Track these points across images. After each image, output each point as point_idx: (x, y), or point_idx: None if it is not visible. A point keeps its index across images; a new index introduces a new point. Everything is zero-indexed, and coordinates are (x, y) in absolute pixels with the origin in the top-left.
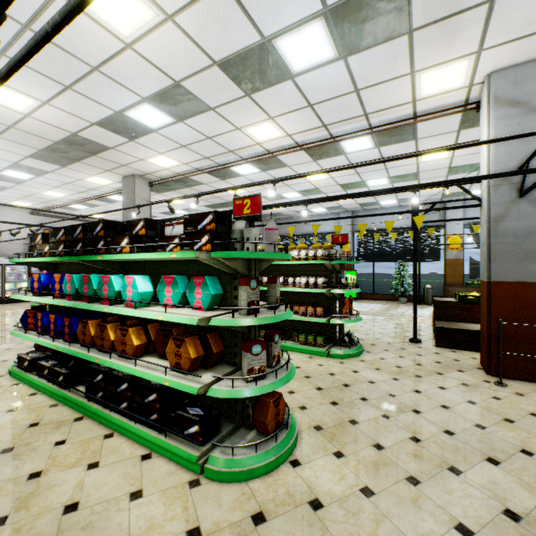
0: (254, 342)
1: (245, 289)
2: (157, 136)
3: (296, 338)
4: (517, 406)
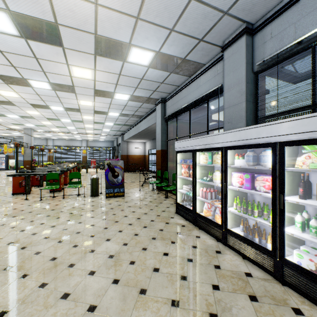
0: None
1: None
2: None
3: None
4: None
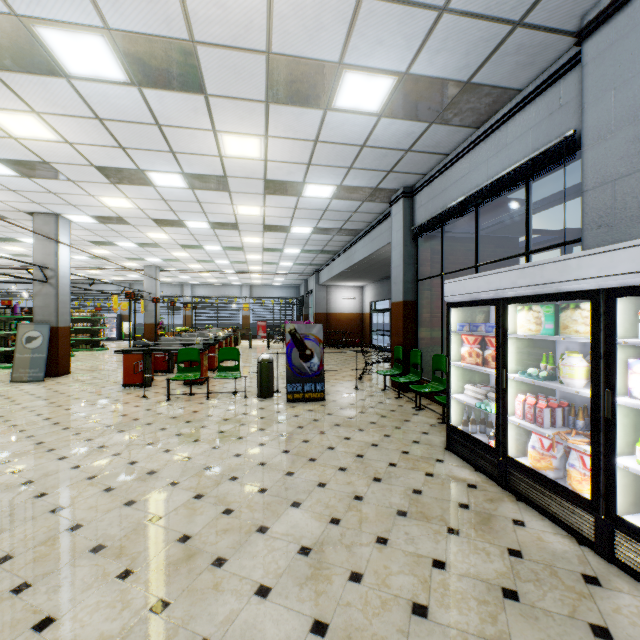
0: None
1: None
2: None
3: (79, 347)
4: None
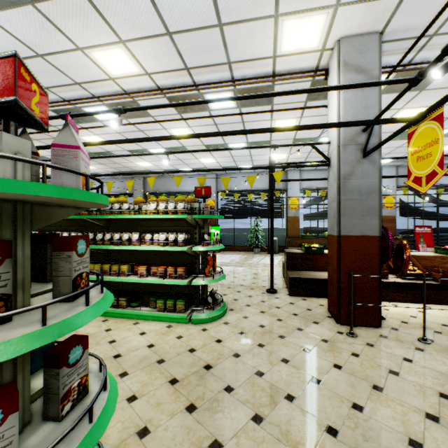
0: None
1: None
2: None
3: (155, 304)
4: (376, 363)
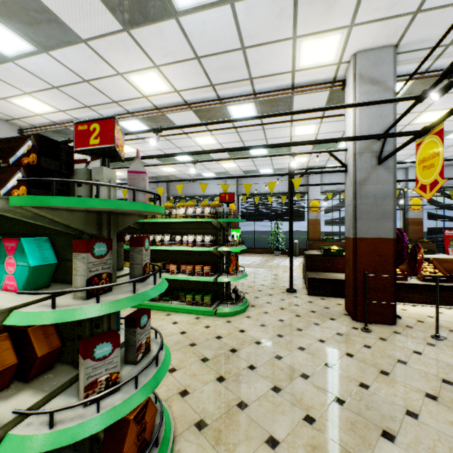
0: (98, 340)
1: (83, 257)
2: (15, 69)
3: (184, 298)
4: (386, 353)
